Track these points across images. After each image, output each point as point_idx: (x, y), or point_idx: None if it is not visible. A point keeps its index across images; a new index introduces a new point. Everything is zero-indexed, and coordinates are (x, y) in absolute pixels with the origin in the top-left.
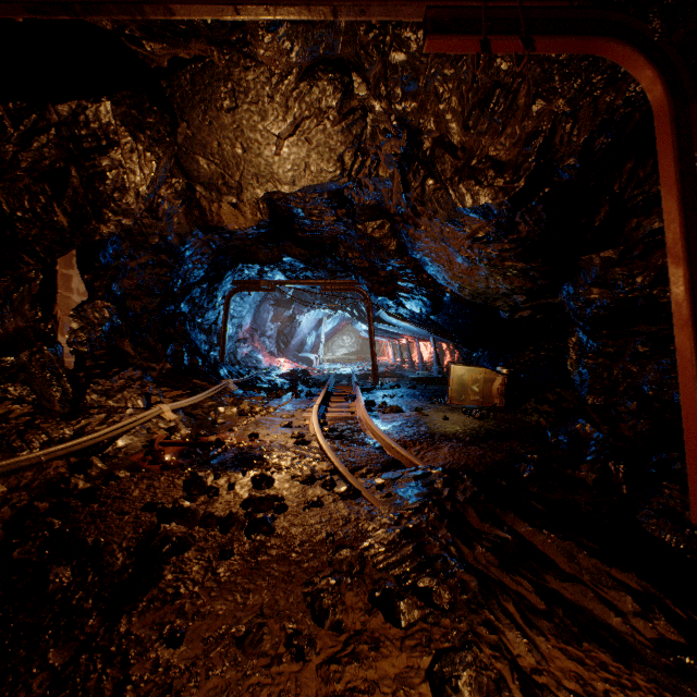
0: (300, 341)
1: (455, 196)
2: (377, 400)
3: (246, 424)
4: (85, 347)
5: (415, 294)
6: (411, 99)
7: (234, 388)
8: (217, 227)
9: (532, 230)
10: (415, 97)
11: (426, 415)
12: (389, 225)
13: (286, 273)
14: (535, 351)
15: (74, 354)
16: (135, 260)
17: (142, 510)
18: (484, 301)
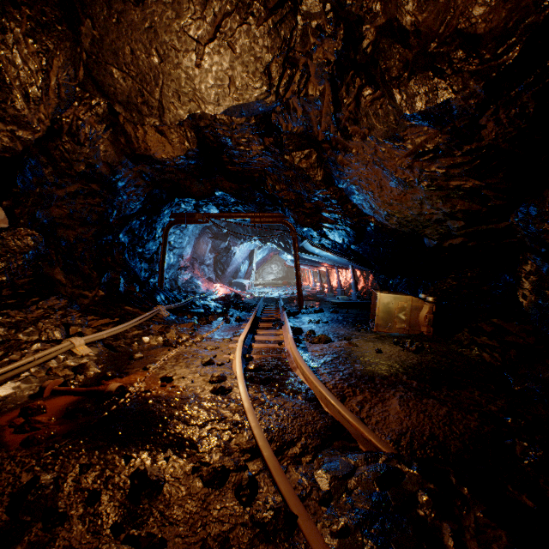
0: (234, 269)
1: (401, 99)
2: (303, 326)
3: (165, 359)
4: (3, 276)
5: (339, 225)
6: None
7: (166, 314)
8: (144, 155)
9: (503, 132)
10: None
11: (356, 346)
12: (316, 155)
13: (220, 208)
14: (457, 278)
15: None
16: (63, 189)
17: None
18: (411, 229)
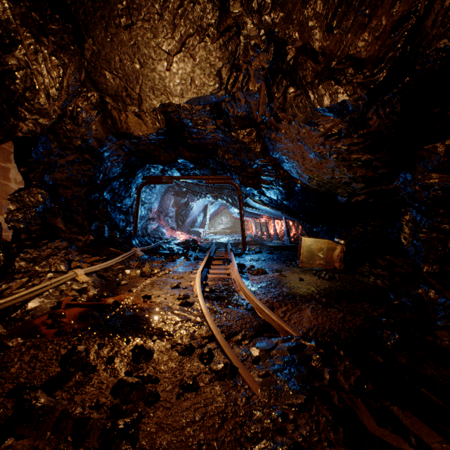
0: (192, 220)
1: (314, 98)
2: (246, 263)
3: (144, 285)
4: (21, 224)
5: (274, 185)
6: (279, 9)
7: (141, 254)
8: (126, 133)
9: (382, 123)
10: (283, 7)
11: (285, 276)
12: (255, 133)
13: (181, 171)
14: (363, 226)
15: (12, 229)
16: (64, 158)
17: (6, 396)
18: (327, 189)
